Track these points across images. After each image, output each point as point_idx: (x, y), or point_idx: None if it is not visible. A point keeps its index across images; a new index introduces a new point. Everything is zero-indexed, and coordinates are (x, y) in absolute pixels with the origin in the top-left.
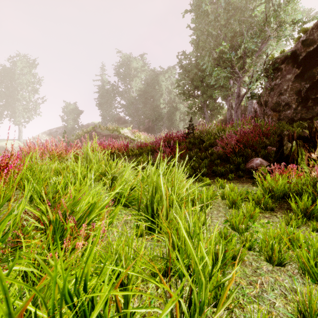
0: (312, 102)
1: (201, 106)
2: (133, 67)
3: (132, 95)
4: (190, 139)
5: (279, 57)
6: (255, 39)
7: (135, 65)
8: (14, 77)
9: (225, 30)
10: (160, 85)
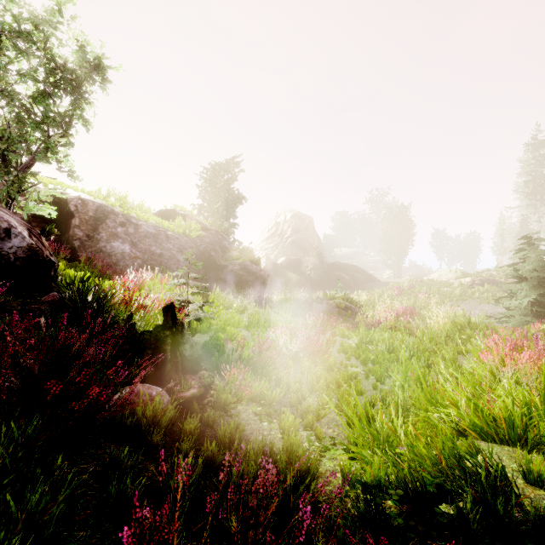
0: None
1: None
2: None
3: None
4: None
5: None
6: None
7: None
8: None
9: None
10: None
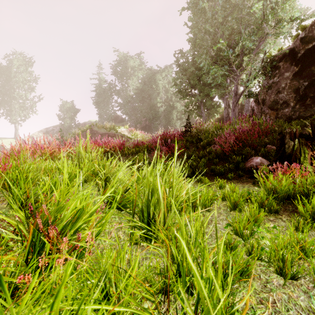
0: (311, 100)
1: (198, 105)
2: (130, 66)
3: (129, 93)
4: (187, 137)
5: (277, 55)
6: (252, 37)
7: (132, 64)
8: (10, 75)
9: (223, 28)
10: (157, 83)
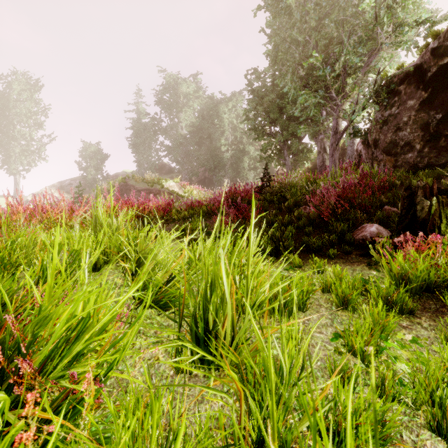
0: (446, 141)
1: (281, 148)
2: (183, 93)
3: (181, 132)
4: (265, 195)
5: (397, 74)
6: (360, 49)
7: (185, 90)
8: (8, 105)
9: (317, 35)
10: (220, 118)
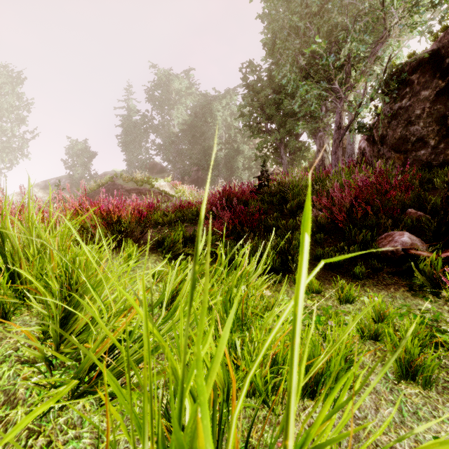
0: None
1: (277, 146)
2: (175, 89)
3: (173, 130)
4: (262, 195)
5: (408, 63)
6: (366, 36)
7: (177, 86)
8: None
9: (319, 20)
10: (214, 116)
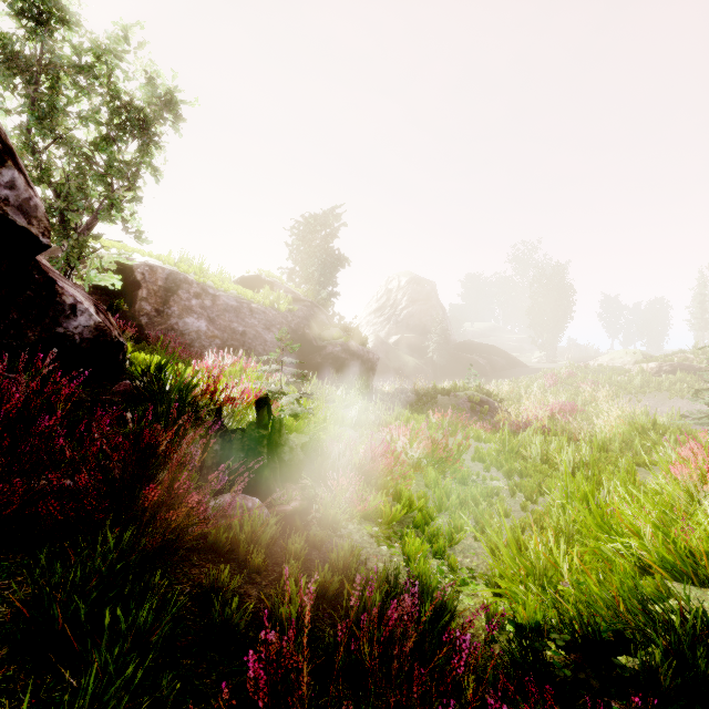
0: None
1: None
2: None
3: None
4: None
5: None
6: None
7: None
8: None
9: None
10: None
